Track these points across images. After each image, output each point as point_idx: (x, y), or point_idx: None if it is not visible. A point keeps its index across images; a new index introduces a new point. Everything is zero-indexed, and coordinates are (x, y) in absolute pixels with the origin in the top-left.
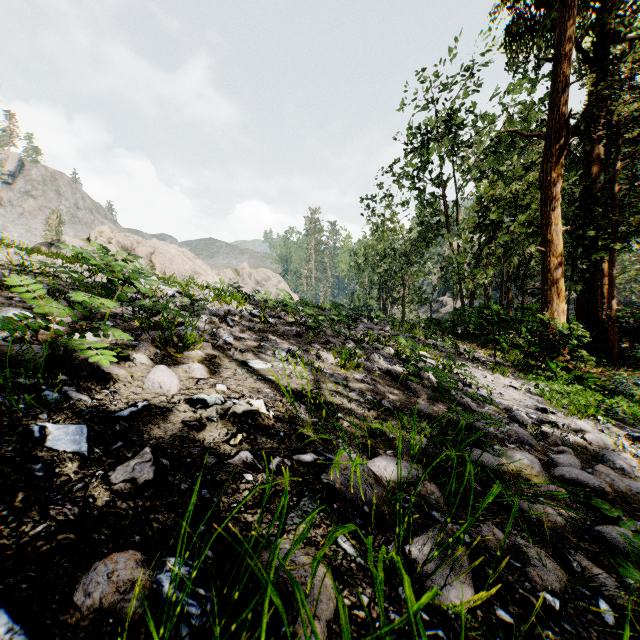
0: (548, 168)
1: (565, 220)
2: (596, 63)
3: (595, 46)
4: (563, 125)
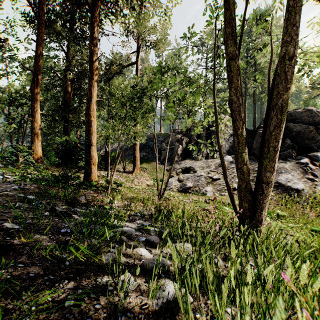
0: (34, 85)
1: (52, 110)
2: (68, 54)
3: (68, 47)
4: (40, 70)
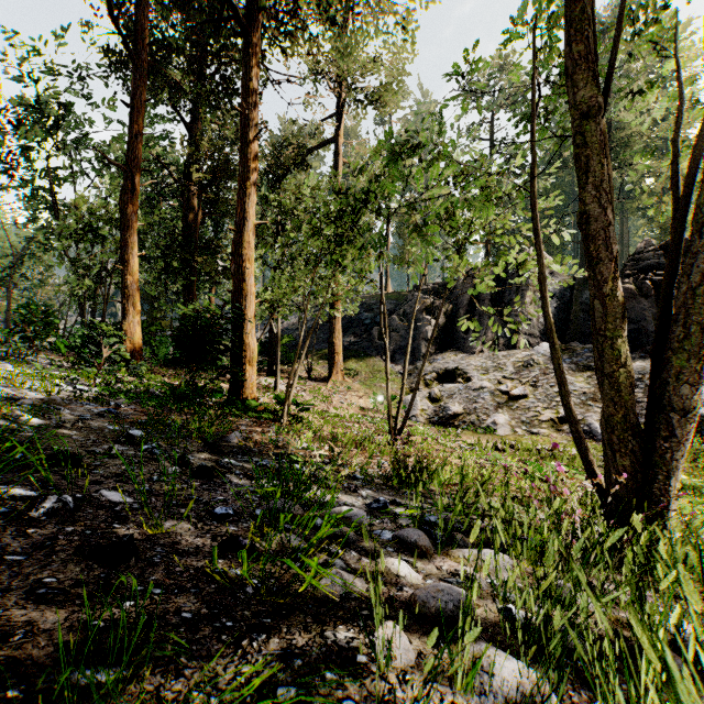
0: (127, 198)
1: (161, 249)
2: (193, 129)
3: (193, 115)
4: (139, 166)
